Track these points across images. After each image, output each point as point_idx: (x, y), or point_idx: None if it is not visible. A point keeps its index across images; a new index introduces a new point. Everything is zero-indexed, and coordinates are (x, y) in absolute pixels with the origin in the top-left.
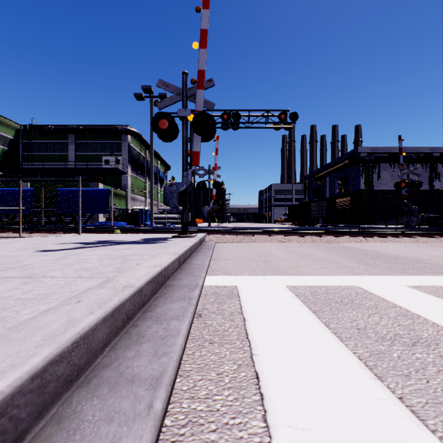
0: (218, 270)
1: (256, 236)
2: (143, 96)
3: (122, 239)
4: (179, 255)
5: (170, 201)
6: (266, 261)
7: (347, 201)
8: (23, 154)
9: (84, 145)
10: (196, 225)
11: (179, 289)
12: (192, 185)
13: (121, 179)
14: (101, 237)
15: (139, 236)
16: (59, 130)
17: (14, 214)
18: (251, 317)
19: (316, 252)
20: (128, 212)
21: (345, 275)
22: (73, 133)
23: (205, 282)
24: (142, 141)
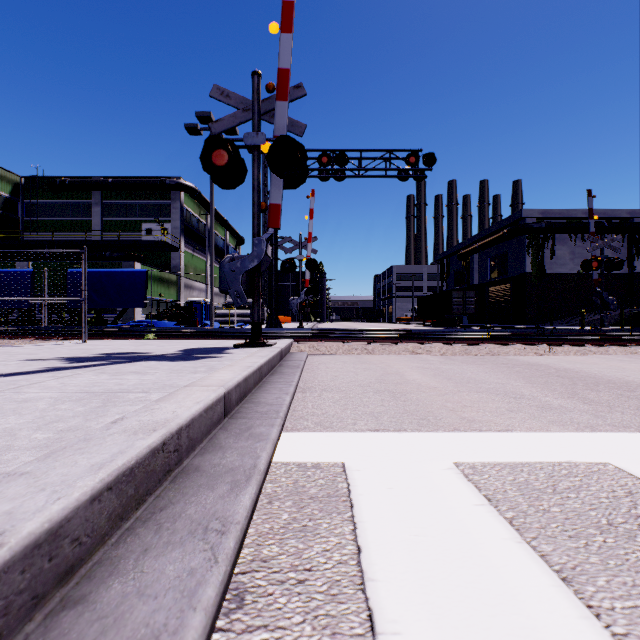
0: (307, 418)
1: (373, 344)
2: (199, 128)
3: (147, 351)
4: (229, 389)
5: (231, 286)
6: (397, 395)
7: (505, 290)
8: (24, 219)
9: (115, 206)
10: (279, 325)
11: (206, 487)
12: (268, 260)
13: (170, 257)
14: (117, 346)
15: (181, 344)
16: (77, 184)
17: (8, 309)
18: (391, 608)
19: (481, 375)
20: (179, 306)
21: (563, 429)
22: (98, 188)
23: (276, 453)
24: (201, 201)
